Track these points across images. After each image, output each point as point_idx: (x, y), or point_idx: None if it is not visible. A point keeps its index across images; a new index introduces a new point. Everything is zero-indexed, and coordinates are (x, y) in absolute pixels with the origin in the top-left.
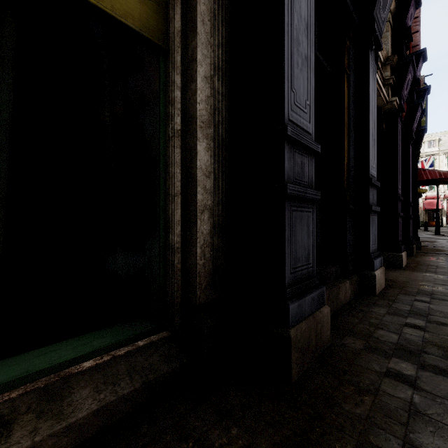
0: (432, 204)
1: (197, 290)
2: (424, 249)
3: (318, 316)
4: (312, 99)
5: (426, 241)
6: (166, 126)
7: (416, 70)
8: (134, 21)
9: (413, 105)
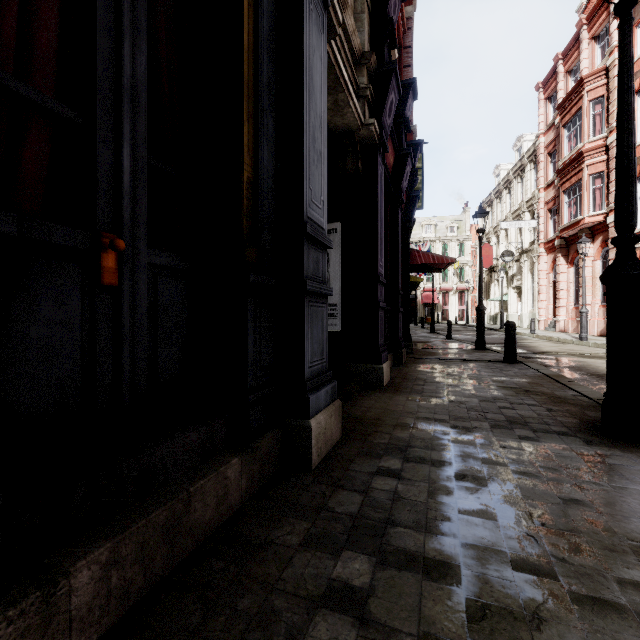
0: (430, 298)
1: None
2: (417, 353)
3: None
4: None
5: (421, 341)
6: None
7: (406, 106)
8: None
9: (402, 154)
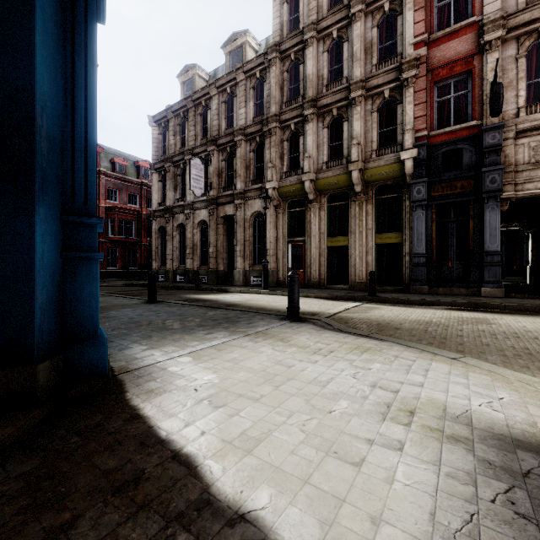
0: None
1: (406, 281)
2: None
3: (421, 287)
4: (424, 246)
5: None
6: (403, 254)
7: None
8: (397, 241)
9: None
